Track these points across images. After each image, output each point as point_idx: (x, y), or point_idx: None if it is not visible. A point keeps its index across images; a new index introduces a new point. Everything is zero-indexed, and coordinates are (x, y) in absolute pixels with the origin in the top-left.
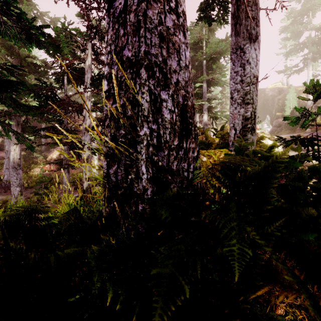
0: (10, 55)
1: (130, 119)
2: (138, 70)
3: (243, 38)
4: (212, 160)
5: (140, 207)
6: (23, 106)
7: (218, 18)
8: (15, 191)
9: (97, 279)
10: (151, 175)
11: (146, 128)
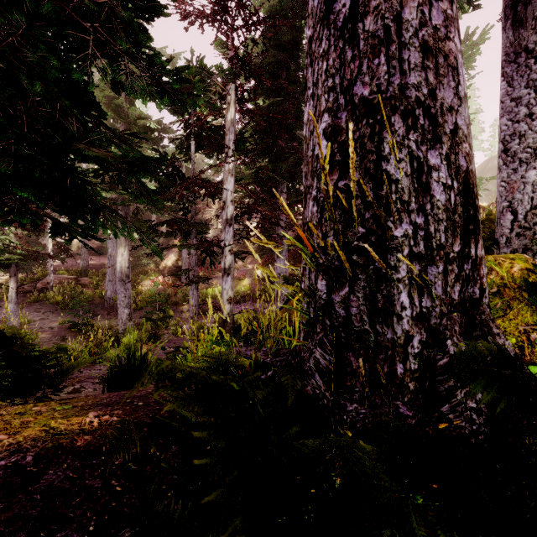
0: (117, 119)
1: (372, 208)
2: (389, 119)
3: (532, 29)
4: (496, 276)
5: (398, 369)
6: (151, 192)
7: (458, 2)
8: (123, 314)
9: (415, 520)
10: (418, 311)
11: (409, 224)
